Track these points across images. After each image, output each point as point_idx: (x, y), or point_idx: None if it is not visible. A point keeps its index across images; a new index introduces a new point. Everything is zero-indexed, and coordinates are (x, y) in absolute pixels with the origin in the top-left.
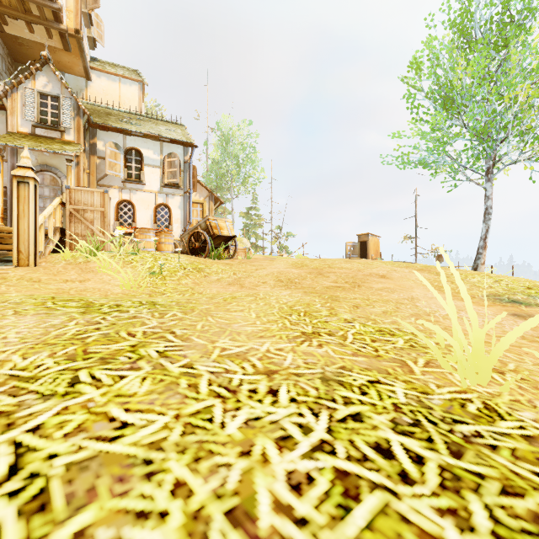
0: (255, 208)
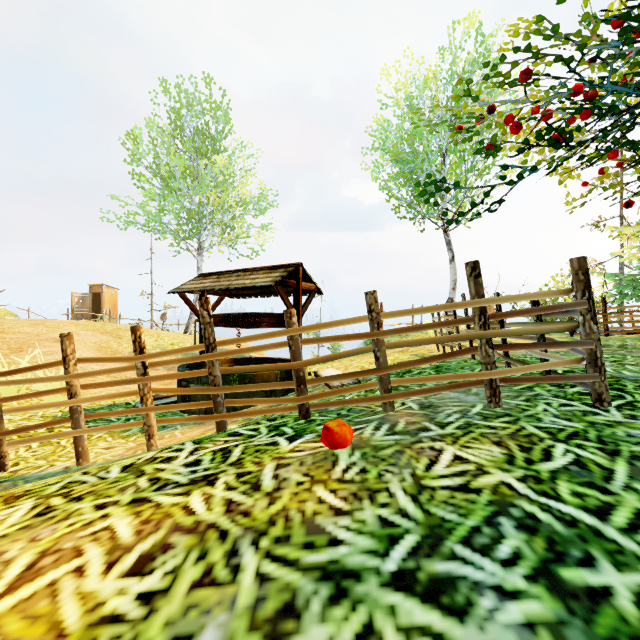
0: None
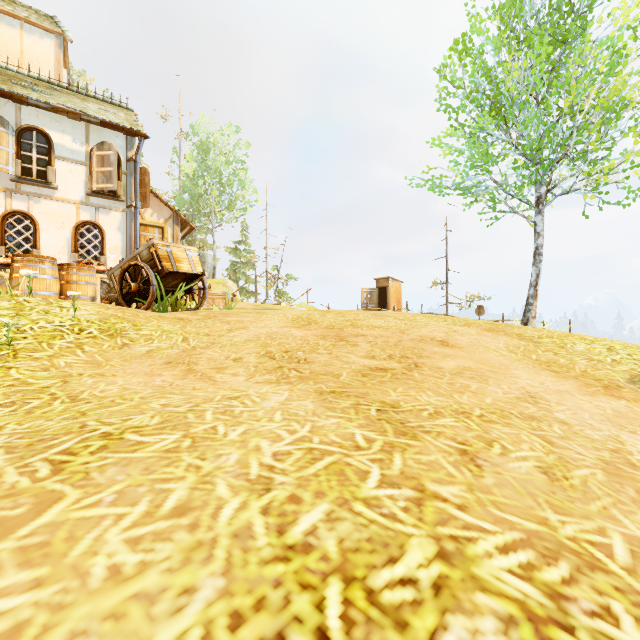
0: (245, 242)
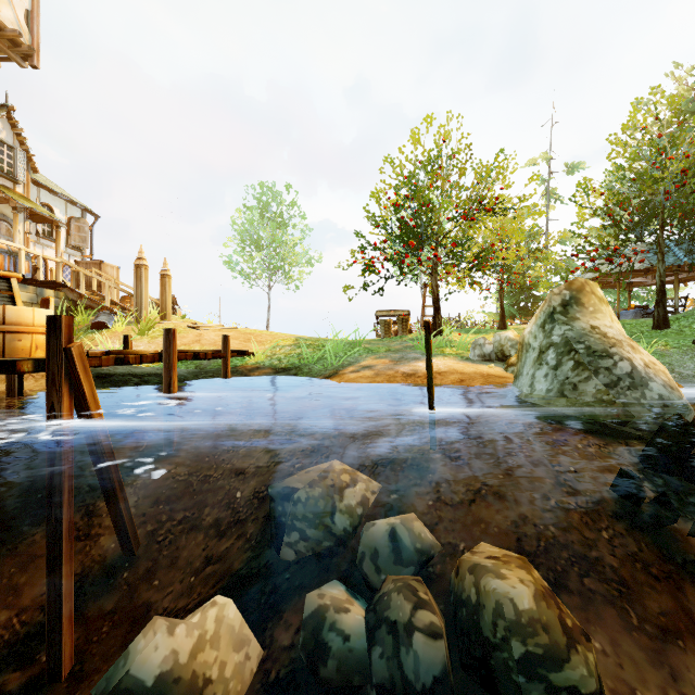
0: None
